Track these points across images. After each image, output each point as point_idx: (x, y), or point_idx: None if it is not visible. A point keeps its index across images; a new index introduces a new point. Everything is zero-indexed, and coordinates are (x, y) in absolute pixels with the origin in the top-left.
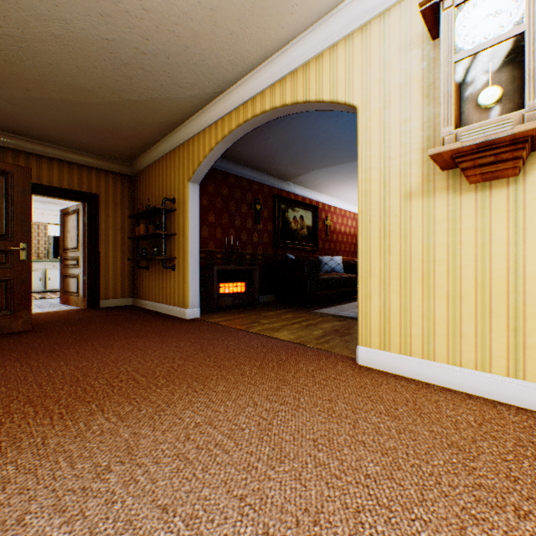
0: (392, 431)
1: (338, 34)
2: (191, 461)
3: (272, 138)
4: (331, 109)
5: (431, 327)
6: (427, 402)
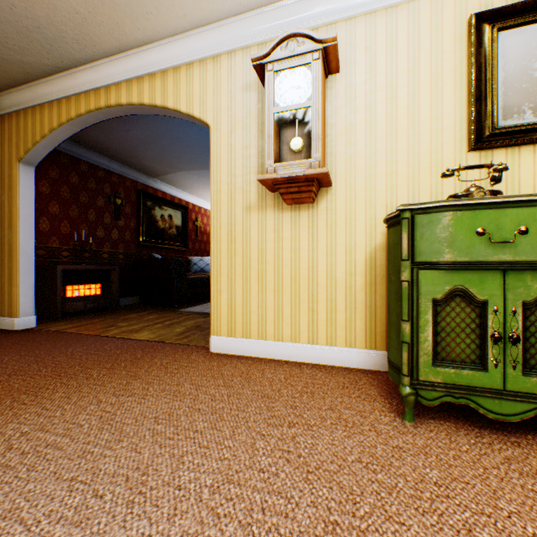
0: (224, 396)
1: (194, 55)
2: (13, 466)
3: (134, 131)
4: (189, 120)
5: (264, 313)
6: (257, 371)
